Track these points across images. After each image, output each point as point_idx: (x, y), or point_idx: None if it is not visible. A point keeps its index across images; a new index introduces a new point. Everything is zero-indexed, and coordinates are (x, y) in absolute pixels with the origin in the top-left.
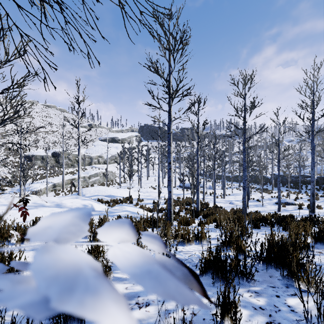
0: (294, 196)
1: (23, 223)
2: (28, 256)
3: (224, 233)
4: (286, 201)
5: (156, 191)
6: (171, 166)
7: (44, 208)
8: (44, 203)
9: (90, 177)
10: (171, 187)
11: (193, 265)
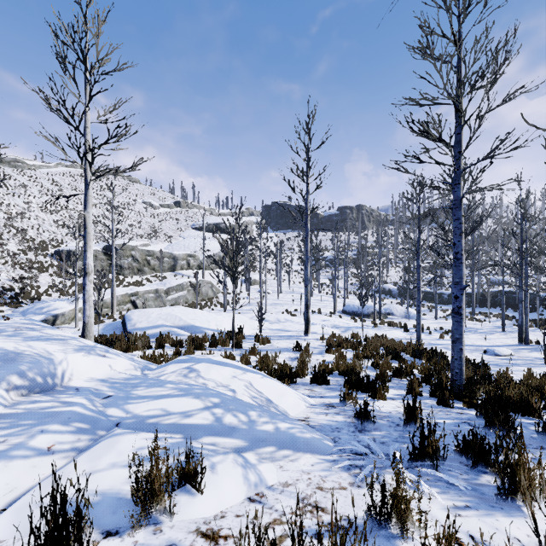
0: None
1: None
2: None
3: None
4: None
5: (298, 320)
6: None
7: None
8: None
9: (169, 292)
10: None
11: None
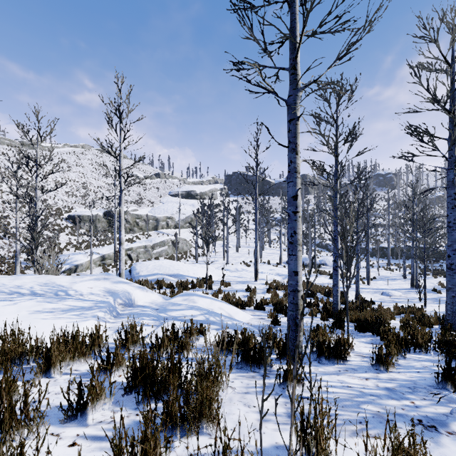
0: None
1: None
2: None
3: None
4: None
5: (251, 270)
6: (297, 206)
7: (26, 300)
8: (35, 288)
9: (155, 247)
10: (299, 261)
11: None
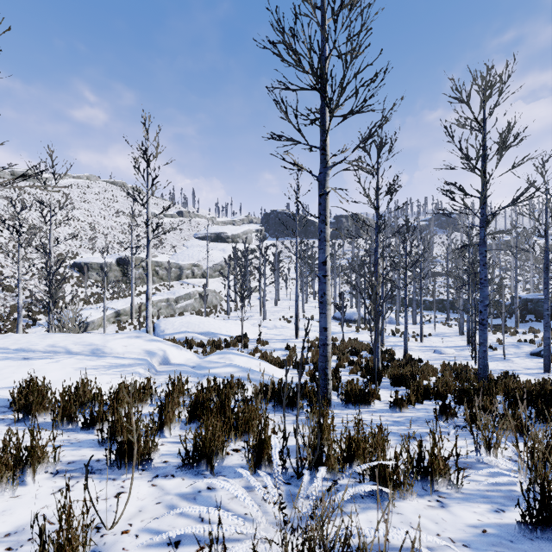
0: None
1: (8, 389)
2: None
3: (485, 450)
4: None
5: (292, 326)
6: (327, 271)
7: (66, 358)
8: (70, 347)
9: (178, 301)
10: (328, 318)
11: None
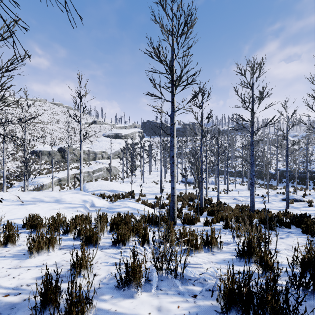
0: (301, 192)
1: (17, 219)
2: (3, 266)
3: (236, 237)
4: (293, 197)
5: (158, 186)
6: (174, 160)
7: (43, 204)
8: (43, 198)
9: (94, 172)
10: (175, 183)
11: (206, 288)
